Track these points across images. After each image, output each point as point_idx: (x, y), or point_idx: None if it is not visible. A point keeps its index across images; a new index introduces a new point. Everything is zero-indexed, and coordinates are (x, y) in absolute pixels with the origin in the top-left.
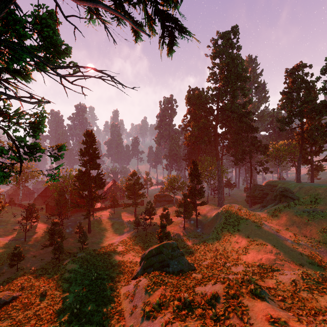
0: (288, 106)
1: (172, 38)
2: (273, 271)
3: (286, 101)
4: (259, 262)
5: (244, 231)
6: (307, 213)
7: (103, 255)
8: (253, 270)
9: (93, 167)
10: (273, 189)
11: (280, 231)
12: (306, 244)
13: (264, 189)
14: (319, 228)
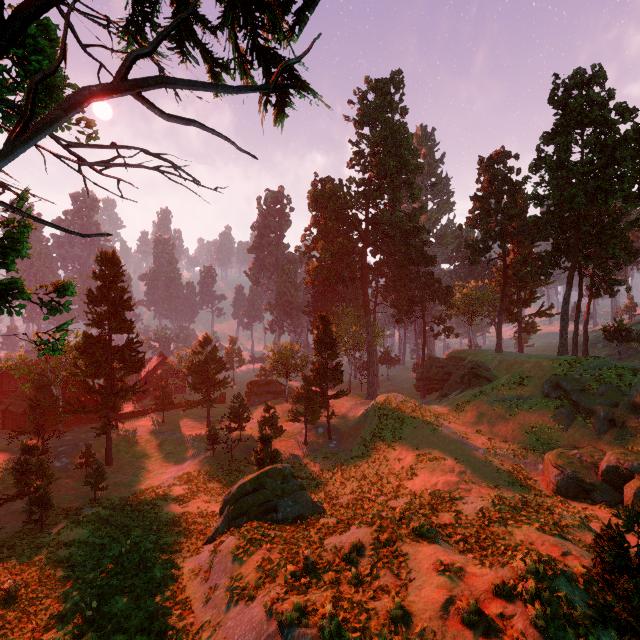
0: (483, 222)
1: (284, 95)
2: (452, 500)
3: (480, 214)
4: (433, 489)
5: (410, 439)
6: (509, 402)
7: (143, 506)
8: (422, 501)
9: (117, 327)
10: (459, 365)
11: (468, 435)
12: (507, 454)
13: (445, 366)
14: (526, 426)
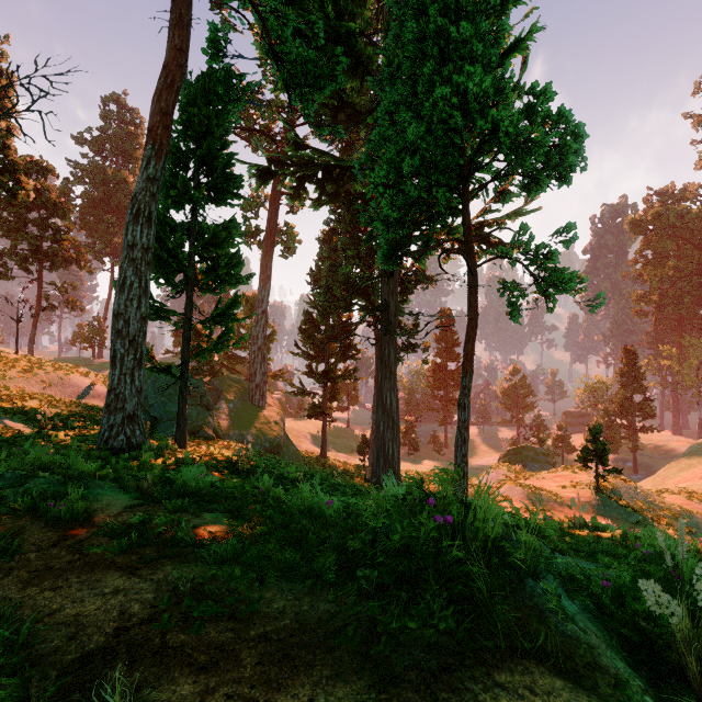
0: None
1: None
2: None
3: None
4: None
5: (698, 472)
6: None
7: None
8: None
9: (450, 358)
10: None
11: None
12: None
13: None
14: None
